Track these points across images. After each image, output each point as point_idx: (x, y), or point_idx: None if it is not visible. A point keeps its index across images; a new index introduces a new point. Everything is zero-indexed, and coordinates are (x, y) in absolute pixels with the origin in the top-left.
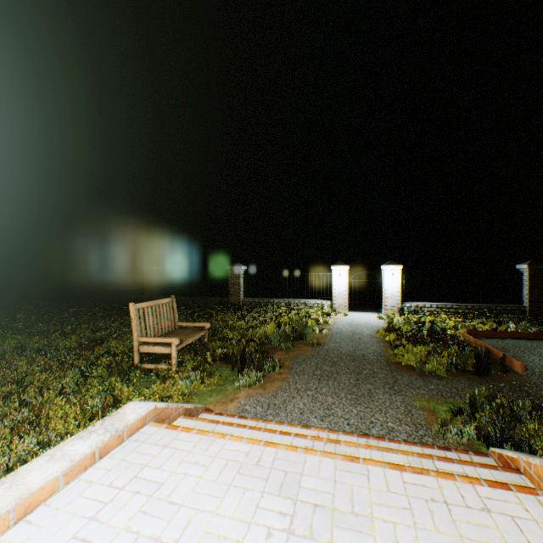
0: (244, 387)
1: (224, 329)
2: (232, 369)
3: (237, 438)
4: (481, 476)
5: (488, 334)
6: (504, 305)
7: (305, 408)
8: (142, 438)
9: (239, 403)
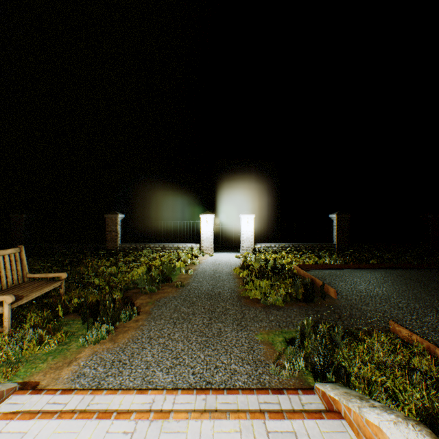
0: (92, 343)
1: (91, 276)
2: (84, 322)
3: None
4: (309, 432)
5: (312, 267)
6: (322, 243)
7: (152, 360)
8: None
9: (78, 366)
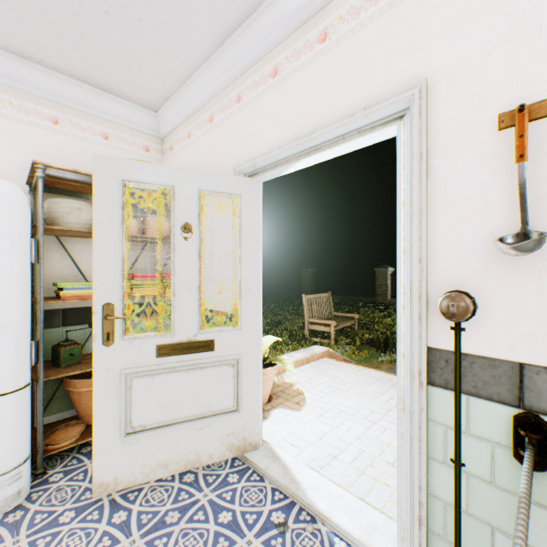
0: (386, 362)
1: (370, 323)
2: (376, 350)
3: (377, 370)
4: None
5: None
6: None
7: None
8: (323, 361)
9: (381, 369)
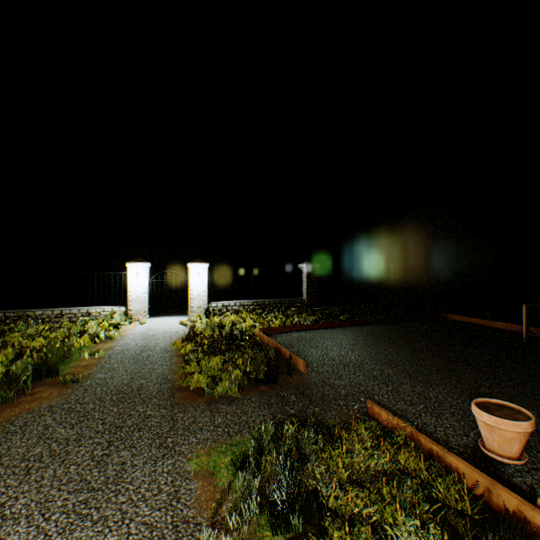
0: None
1: None
2: None
3: None
4: None
5: (279, 330)
6: (291, 298)
7: None
8: None
9: None
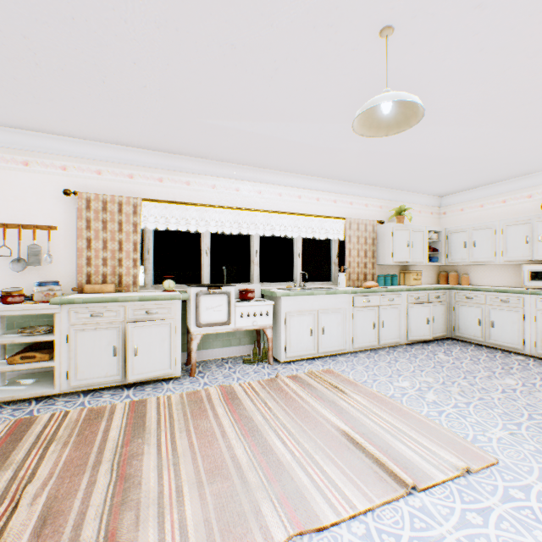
0: None
1: None
2: None
3: None
4: None
5: None
6: None
7: None
8: None
9: None
